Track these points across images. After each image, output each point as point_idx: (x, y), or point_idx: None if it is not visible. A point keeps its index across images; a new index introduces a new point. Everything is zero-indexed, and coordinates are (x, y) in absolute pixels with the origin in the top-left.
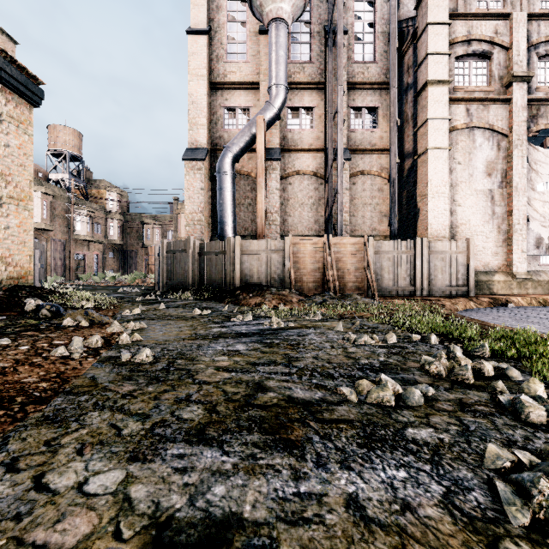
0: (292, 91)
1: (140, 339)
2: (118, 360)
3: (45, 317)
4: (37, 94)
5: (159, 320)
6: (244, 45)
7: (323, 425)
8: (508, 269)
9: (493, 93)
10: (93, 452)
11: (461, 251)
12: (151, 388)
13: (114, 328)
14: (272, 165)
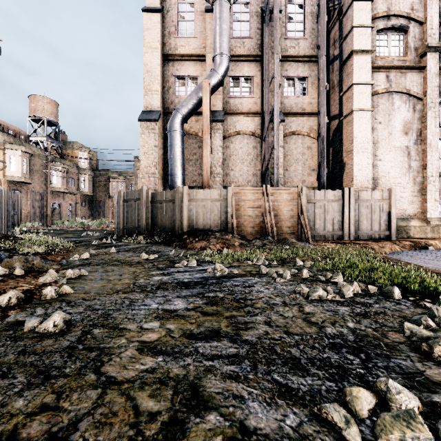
0: (234, 62)
1: (69, 292)
2: (19, 329)
3: None
4: None
5: (104, 266)
6: (193, 23)
7: None
8: (422, 216)
9: (409, 62)
10: None
11: (384, 200)
12: (22, 399)
13: (46, 278)
14: (216, 125)
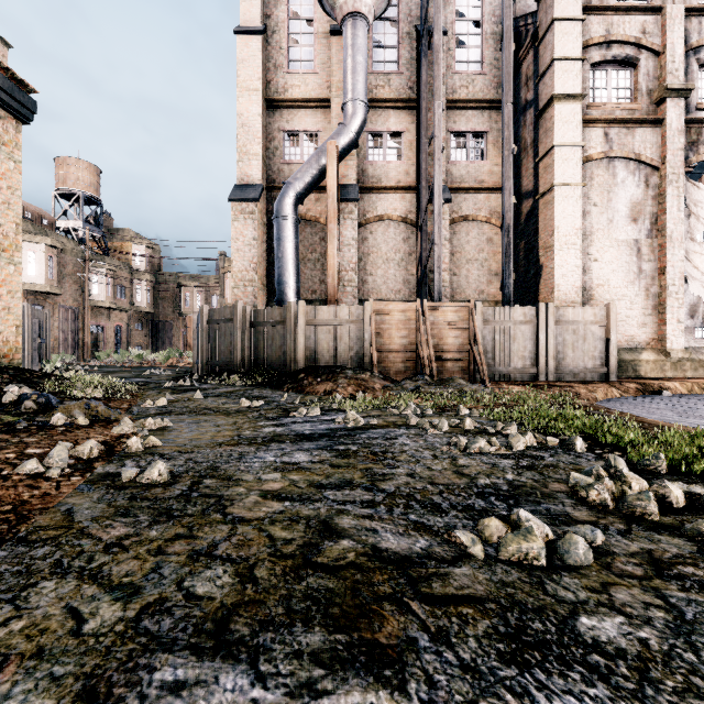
0: (374, 110)
1: (157, 444)
2: (117, 480)
3: (28, 412)
4: (26, 106)
5: (191, 415)
6: (311, 50)
7: (434, 610)
8: (659, 345)
9: (640, 112)
10: (18, 677)
11: (599, 321)
12: (155, 531)
13: (123, 429)
14: (347, 207)
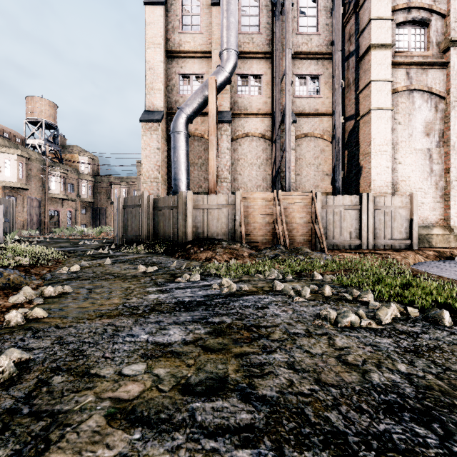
0: (242, 60)
1: (41, 316)
2: None
3: None
4: None
5: (94, 280)
6: (198, 18)
7: None
8: (445, 223)
9: (431, 57)
10: None
11: (405, 206)
12: None
13: (18, 298)
14: (223, 126)
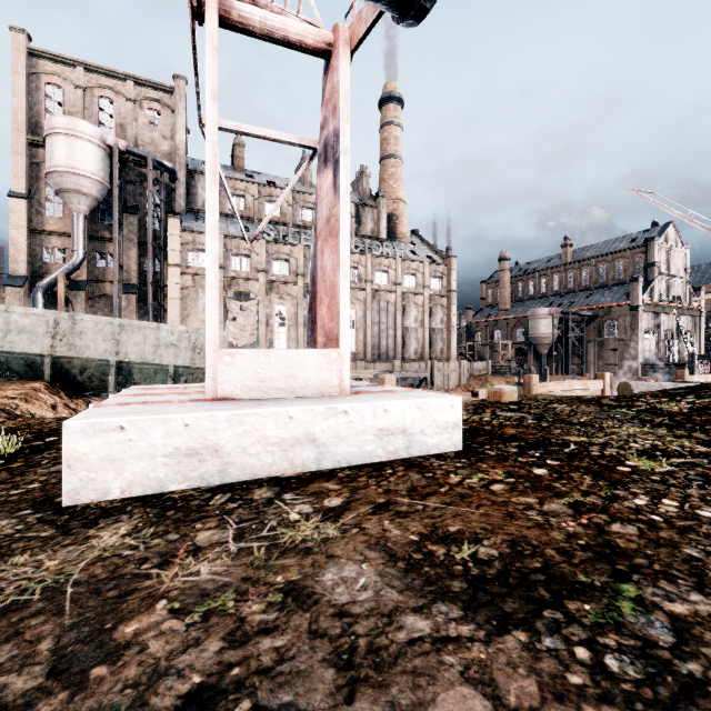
0: (100, 241)
1: None
2: None
3: None
4: None
5: None
6: (61, 206)
7: None
8: None
9: None
10: None
11: None
12: None
13: None
14: (79, 293)
